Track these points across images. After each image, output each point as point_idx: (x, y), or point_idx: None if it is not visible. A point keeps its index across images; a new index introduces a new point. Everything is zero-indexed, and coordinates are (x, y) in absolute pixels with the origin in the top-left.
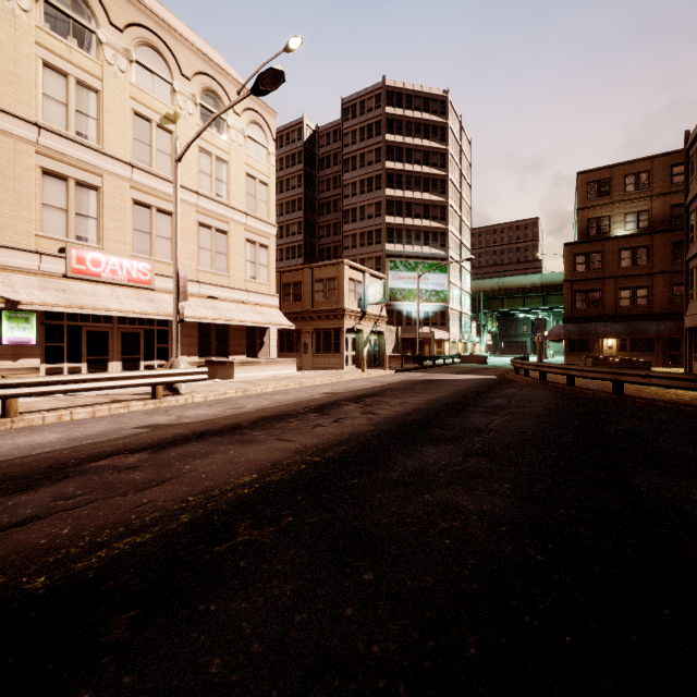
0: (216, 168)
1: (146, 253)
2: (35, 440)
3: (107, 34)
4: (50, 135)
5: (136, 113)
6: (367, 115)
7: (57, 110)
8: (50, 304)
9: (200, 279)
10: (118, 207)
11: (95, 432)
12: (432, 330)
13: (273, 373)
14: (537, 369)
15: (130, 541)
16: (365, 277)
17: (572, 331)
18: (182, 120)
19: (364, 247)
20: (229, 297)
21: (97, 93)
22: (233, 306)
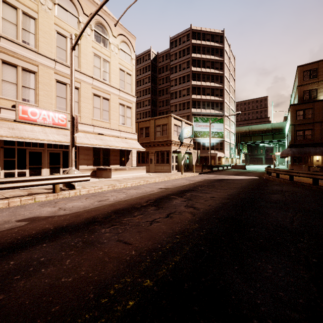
0: (103, 65)
1: (63, 109)
2: None
3: None
4: (6, 41)
5: (58, 32)
6: (182, 45)
7: (10, 27)
8: (1, 135)
9: (94, 124)
10: (47, 83)
11: None
12: (216, 152)
13: (133, 174)
14: (287, 174)
15: None
16: (182, 123)
17: (295, 152)
18: (84, 38)
19: (181, 111)
20: (110, 134)
21: (35, 19)
22: (112, 139)
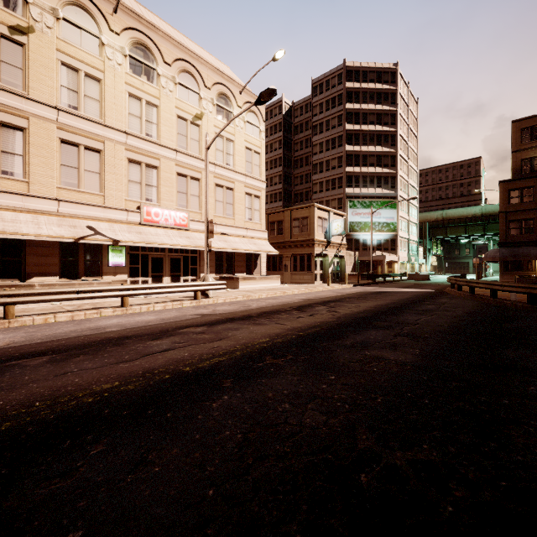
0: (226, 146)
1: (184, 206)
2: (144, 319)
3: (162, 69)
4: (132, 138)
5: (178, 117)
6: (331, 91)
7: (136, 122)
8: (134, 241)
9: (216, 222)
10: (168, 178)
11: (172, 316)
12: (384, 254)
13: (264, 285)
14: (467, 285)
15: (217, 359)
16: (330, 215)
17: (506, 254)
18: (205, 117)
19: (329, 191)
20: (234, 233)
21: (157, 107)
22: (237, 239)
